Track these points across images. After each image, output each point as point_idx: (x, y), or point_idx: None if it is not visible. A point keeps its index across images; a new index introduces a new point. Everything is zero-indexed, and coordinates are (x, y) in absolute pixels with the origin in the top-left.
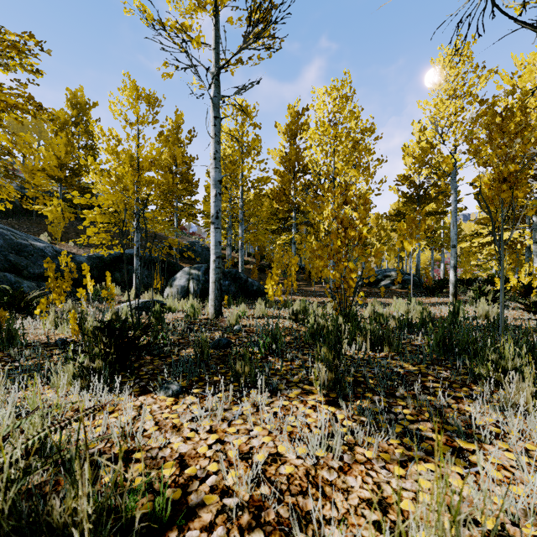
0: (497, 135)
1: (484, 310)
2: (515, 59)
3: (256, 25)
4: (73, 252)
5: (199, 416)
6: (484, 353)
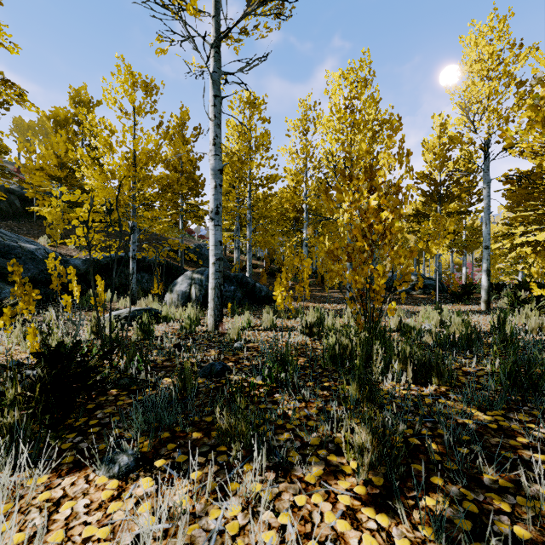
0: None
1: (537, 323)
2: None
3: None
4: (73, 255)
5: (141, 544)
6: None
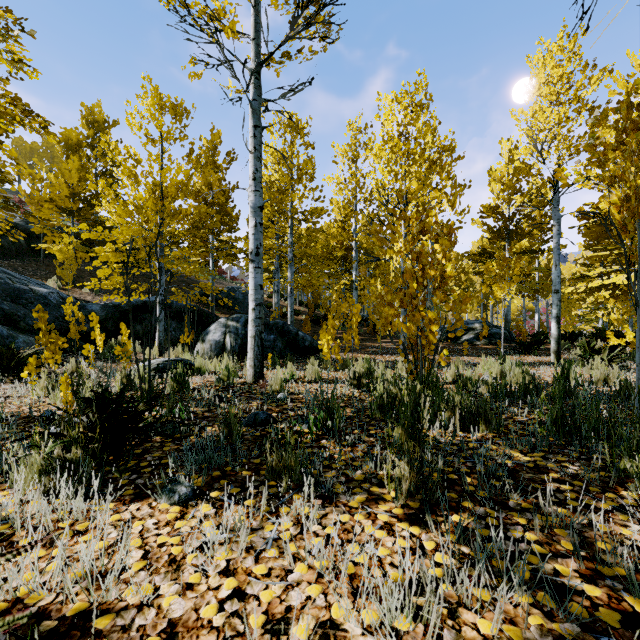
0: (635, 135)
1: (603, 373)
2: (632, 57)
3: (306, 5)
4: (87, 299)
5: (210, 544)
6: (632, 440)
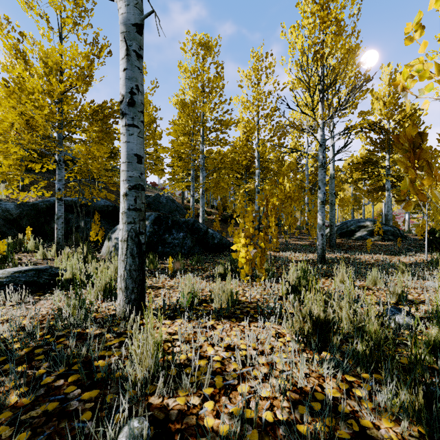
0: None
1: None
2: None
3: None
4: (29, 201)
5: None
6: None
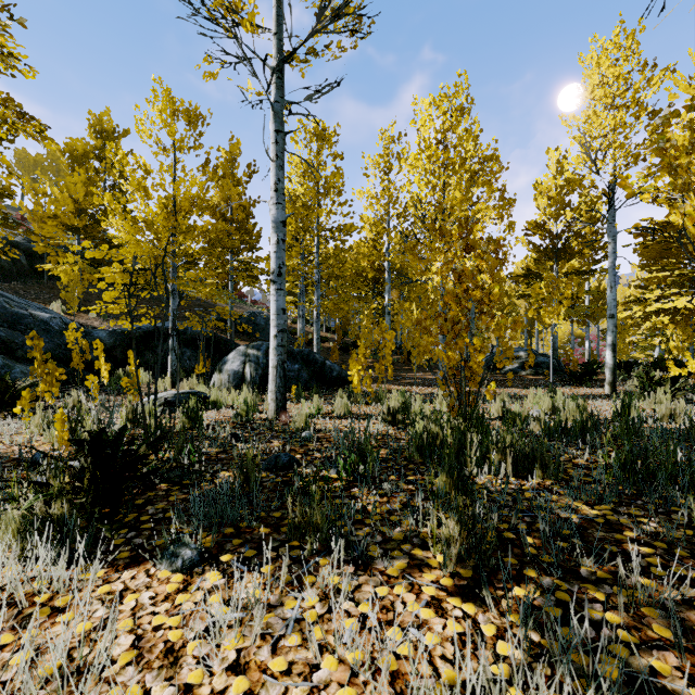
0: None
1: (668, 408)
2: None
3: None
4: (94, 325)
5: (217, 629)
6: None
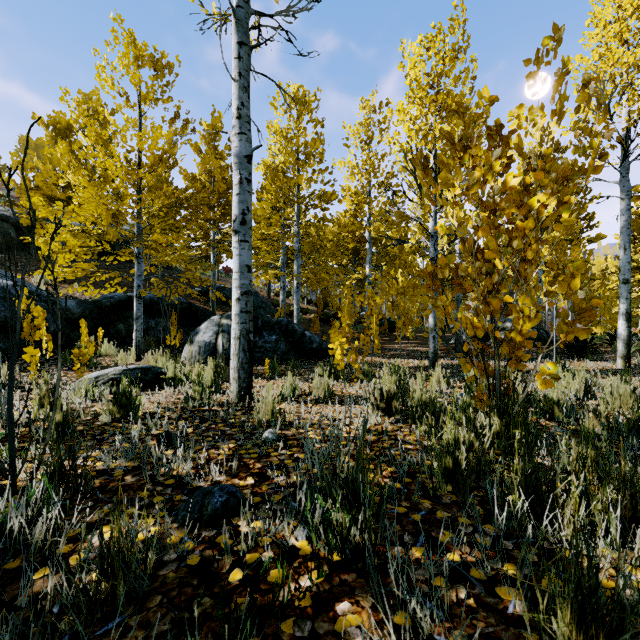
0: None
1: None
2: None
3: None
4: (75, 296)
5: None
6: None
